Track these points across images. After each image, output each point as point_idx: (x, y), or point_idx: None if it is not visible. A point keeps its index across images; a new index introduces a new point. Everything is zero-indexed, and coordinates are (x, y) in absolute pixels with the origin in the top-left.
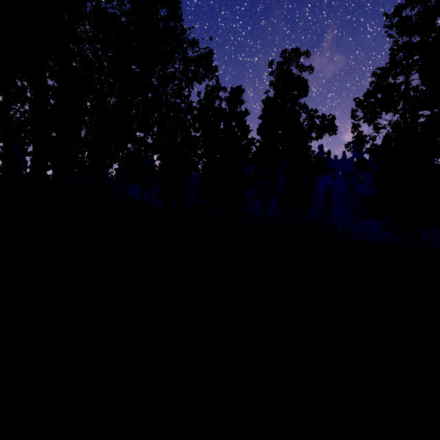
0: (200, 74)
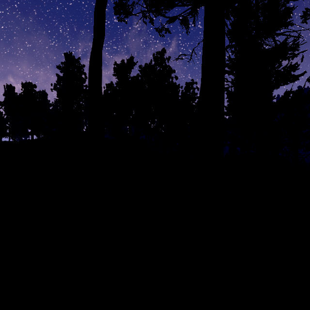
0: None
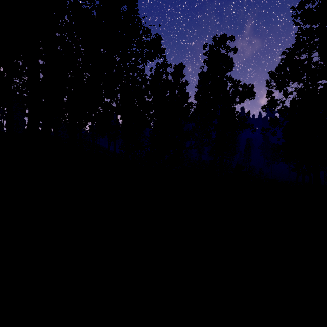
0: (152, 54)
